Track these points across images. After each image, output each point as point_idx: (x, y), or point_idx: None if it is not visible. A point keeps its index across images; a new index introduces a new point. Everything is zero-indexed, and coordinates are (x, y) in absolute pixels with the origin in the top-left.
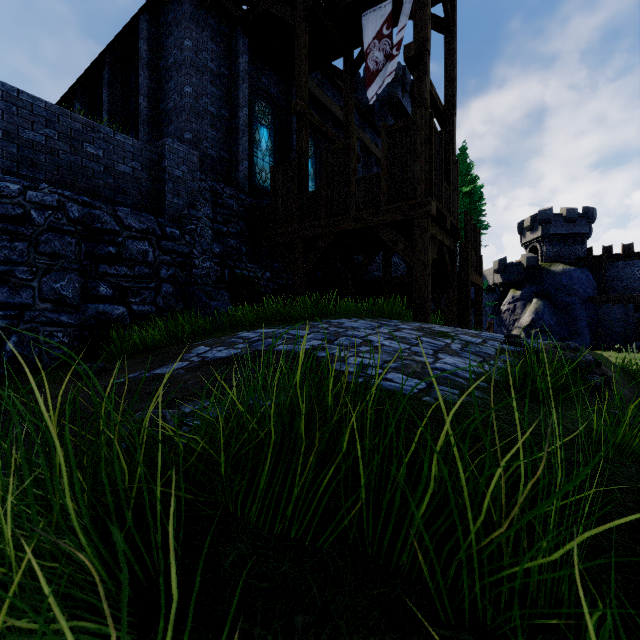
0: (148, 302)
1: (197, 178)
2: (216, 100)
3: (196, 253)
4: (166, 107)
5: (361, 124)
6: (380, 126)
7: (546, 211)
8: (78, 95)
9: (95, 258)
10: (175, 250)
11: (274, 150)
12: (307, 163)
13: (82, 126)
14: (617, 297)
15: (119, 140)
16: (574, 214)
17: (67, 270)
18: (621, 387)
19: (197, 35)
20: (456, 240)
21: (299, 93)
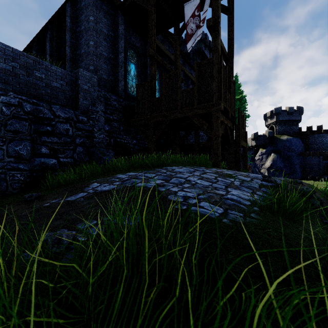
0: (69, 157)
1: (96, 90)
2: (107, 49)
3: (95, 130)
4: (80, 52)
5: (183, 63)
6: (193, 64)
7: (278, 108)
8: (34, 46)
9: (39, 133)
10: (84, 128)
11: (138, 76)
12: (155, 82)
13: (33, 61)
14: (314, 152)
15: (53, 69)
16: (292, 110)
17: (23, 140)
18: (326, 205)
19: (96, 14)
20: (234, 123)
21: (151, 45)
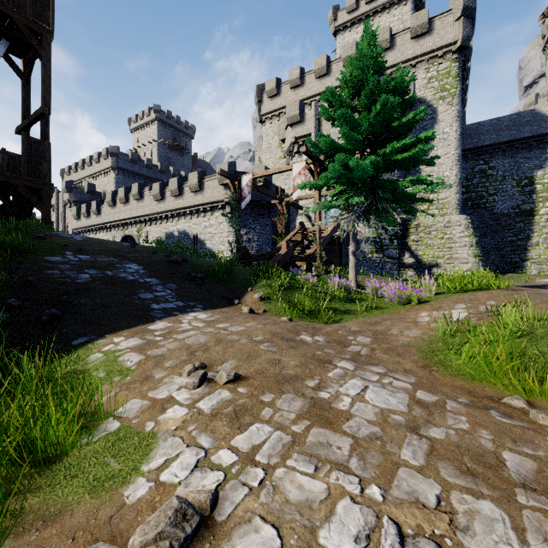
0: None
1: None
2: None
3: None
4: None
5: None
6: None
7: None
8: None
9: None
10: None
11: None
12: None
13: None
14: None
15: None
16: None
17: None
18: None
19: None
20: None
21: None
